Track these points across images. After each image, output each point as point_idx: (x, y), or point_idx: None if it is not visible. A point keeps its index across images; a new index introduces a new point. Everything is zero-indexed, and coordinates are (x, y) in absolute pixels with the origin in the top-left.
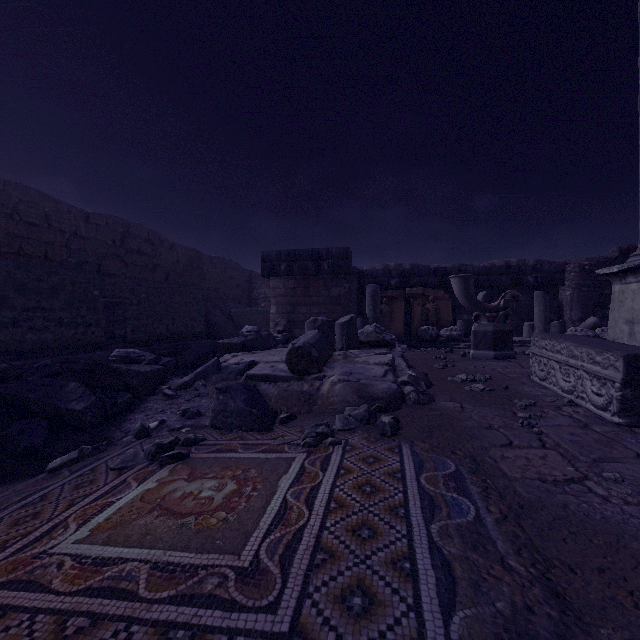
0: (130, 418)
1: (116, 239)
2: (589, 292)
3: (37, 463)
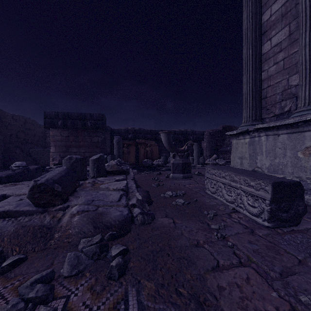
0: None
1: None
2: (212, 144)
3: None
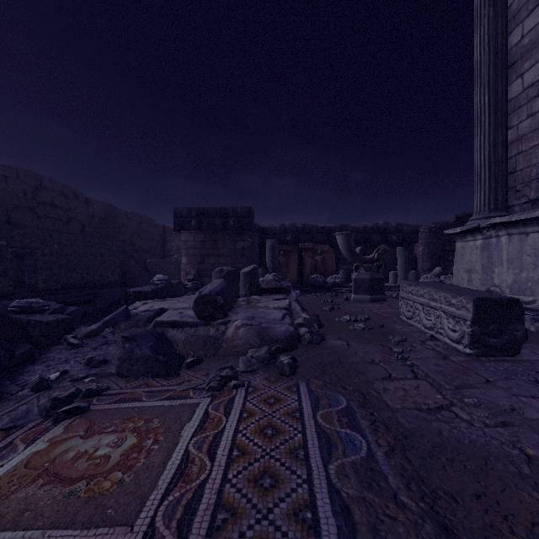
0: (29, 370)
1: (28, 191)
2: (435, 248)
3: None
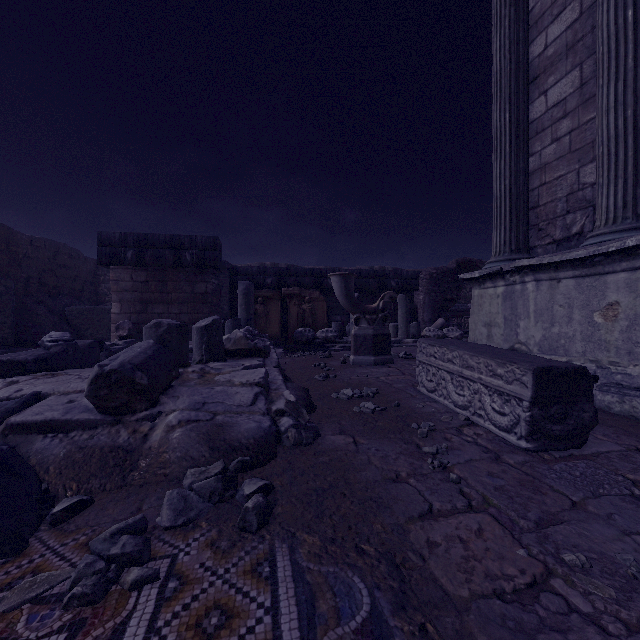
0: None
1: None
2: (436, 297)
3: None
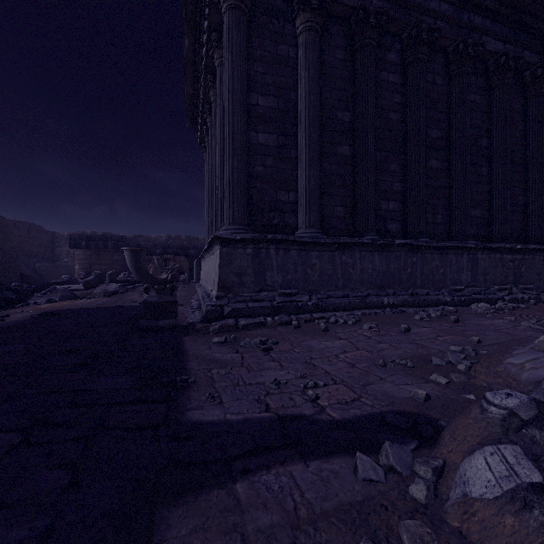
0: (28, 301)
1: None
2: None
3: (7, 309)
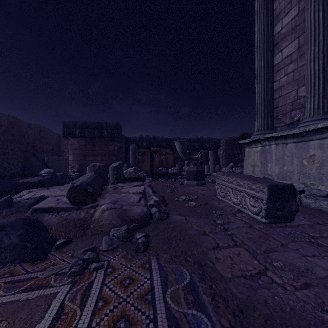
0: None
1: None
2: (229, 152)
3: None
